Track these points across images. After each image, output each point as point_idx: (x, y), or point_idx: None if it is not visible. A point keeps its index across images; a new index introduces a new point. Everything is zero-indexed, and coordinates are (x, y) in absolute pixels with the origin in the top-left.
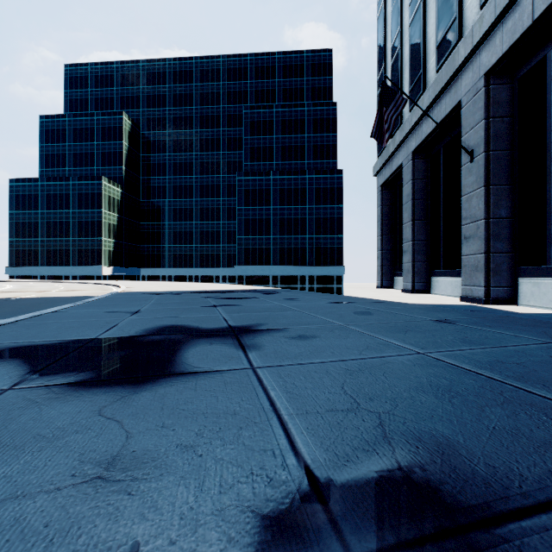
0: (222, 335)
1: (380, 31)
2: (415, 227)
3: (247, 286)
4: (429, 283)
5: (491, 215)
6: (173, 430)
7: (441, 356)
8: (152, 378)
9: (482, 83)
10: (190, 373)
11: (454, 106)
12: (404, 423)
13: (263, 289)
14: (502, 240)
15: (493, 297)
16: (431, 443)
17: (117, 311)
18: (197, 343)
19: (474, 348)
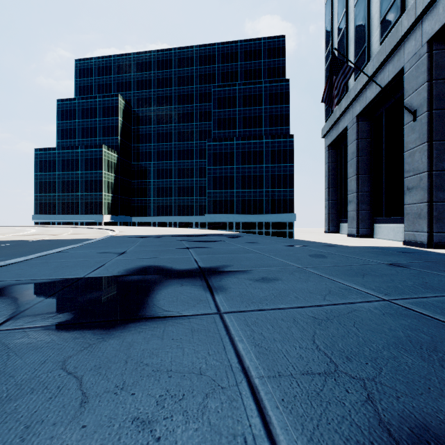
0: (192, 276)
1: (328, 14)
2: (359, 180)
3: (215, 231)
4: (373, 229)
5: (433, 167)
6: (132, 395)
7: (408, 304)
8: (122, 322)
9: (425, 49)
10: (159, 317)
11: (397, 72)
12: (397, 397)
13: (228, 233)
14: (444, 190)
15: (436, 241)
16: (444, 437)
17: (107, 252)
18: (169, 284)
19: (440, 296)
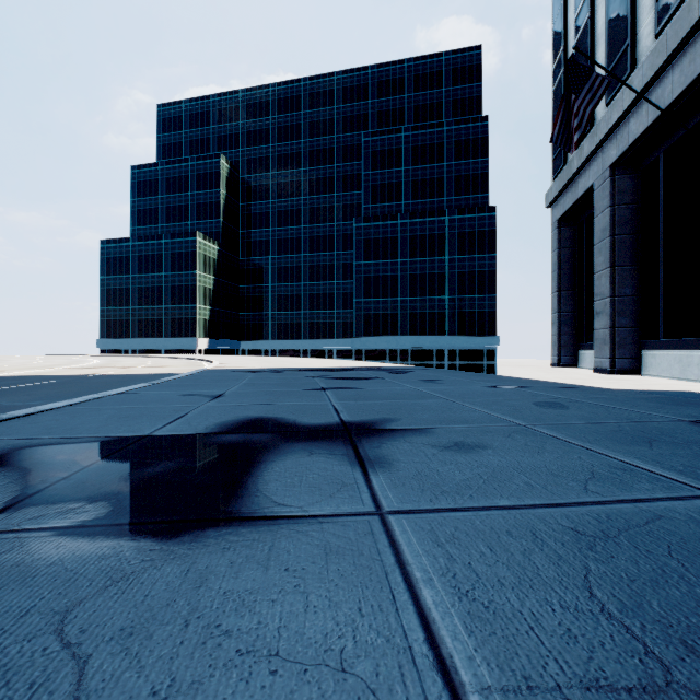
0: (329, 437)
1: None
2: (615, 276)
3: (367, 363)
4: (640, 359)
5: None
6: None
7: None
8: (195, 525)
9: None
10: (264, 517)
11: (688, 83)
12: None
13: (389, 366)
14: None
15: None
16: None
17: (195, 394)
18: (288, 451)
19: None
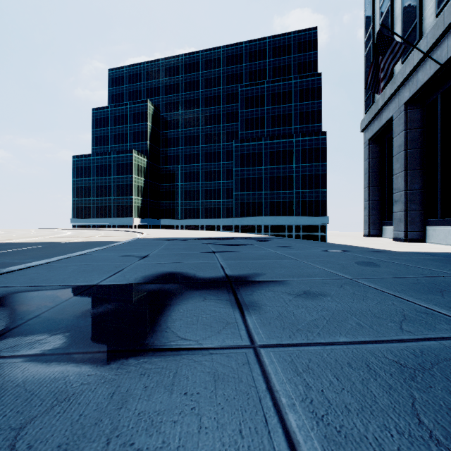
0: (217, 286)
1: None
2: (408, 176)
3: (242, 234)
4: (424, 232)
5: None
6: None
7: None
8: (122, 355)
9: None
10: (171, 349)
11: None
12: None
13: (256, 236)
14: None
15: None
16: None
17: (130, 255)
18: (189, 297)
19: None
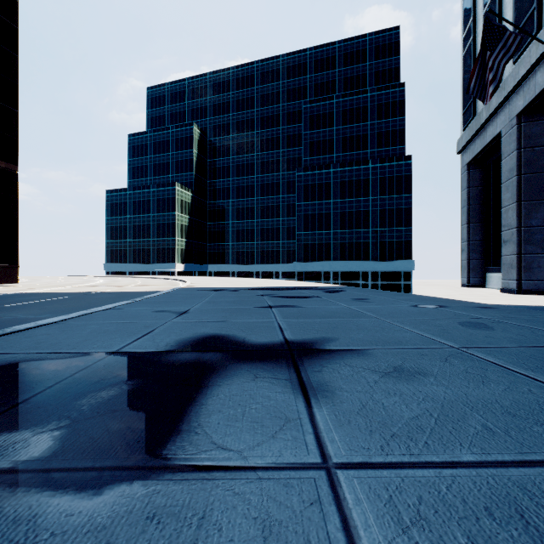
0: (273, 357)
1: None
2: (522, 209)
3: (306, 283)
4: None
5: None
6: None
7: None
8: (124, 477)
9: None
10: (200, 467)
11: None
12: None
13: (324, 286)
14: None
15: None
16: None
17: (165, 311)
18: (234, 374)
19: None
